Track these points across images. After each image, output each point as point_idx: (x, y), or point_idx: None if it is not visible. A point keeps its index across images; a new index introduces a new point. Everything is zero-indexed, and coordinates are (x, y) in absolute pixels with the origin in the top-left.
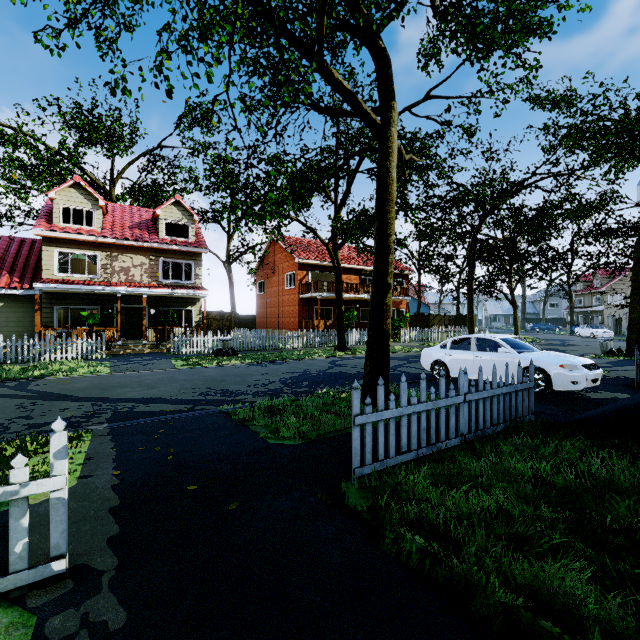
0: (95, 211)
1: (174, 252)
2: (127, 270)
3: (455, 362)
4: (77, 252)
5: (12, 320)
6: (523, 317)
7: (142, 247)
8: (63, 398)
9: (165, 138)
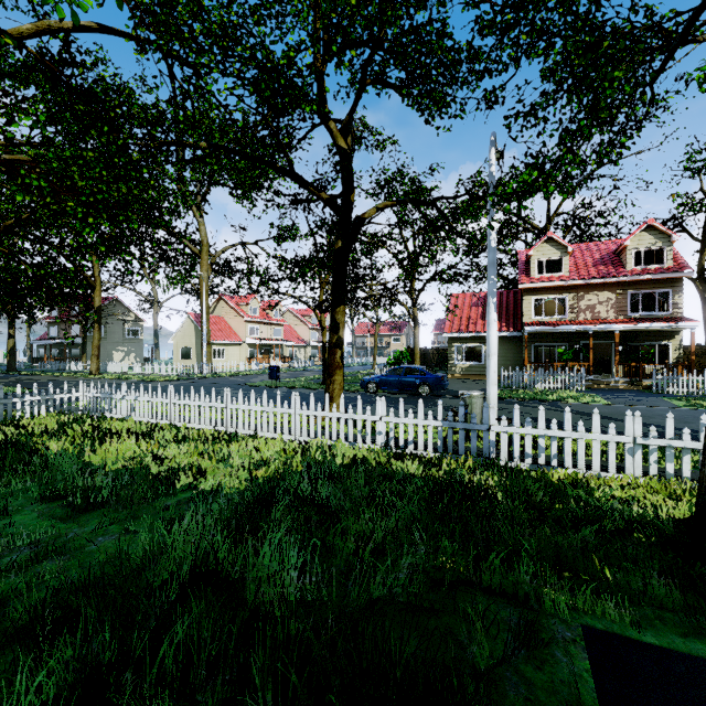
0: (563, 258)
1: (644, 282)
2: (592, 308)
3: None
4: (548, 297)
5: (501, 355)
6: None
7: (607, 283)
8: (608, 418)
9: None
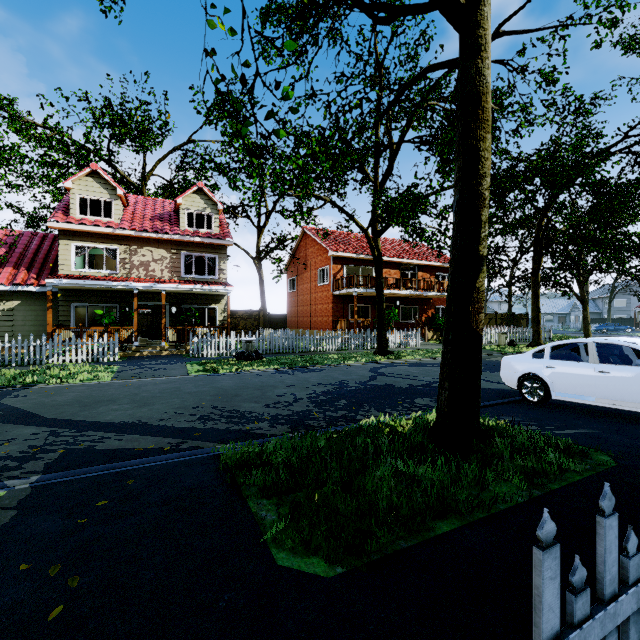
0: (113, 201)
1: (197, 245)
2: (147, 265)
3: (560, 378)
4: (94, 246)
5: (29, 319)
6: None
7: (163, 240)
8: (24, 419)
9: (195, 132)
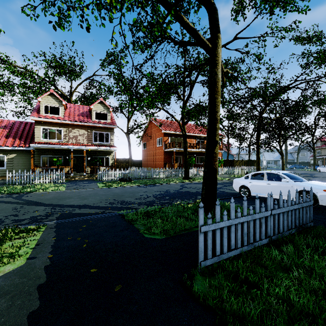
0: (60, 107)
1: (100, 127)
2: (76, 137)
3: (254, 187)
4: (51, 128)
5: (20, 162)
6: (285, 161)
7: (84, 125)
8: (37, 204)
9: (96, 71)
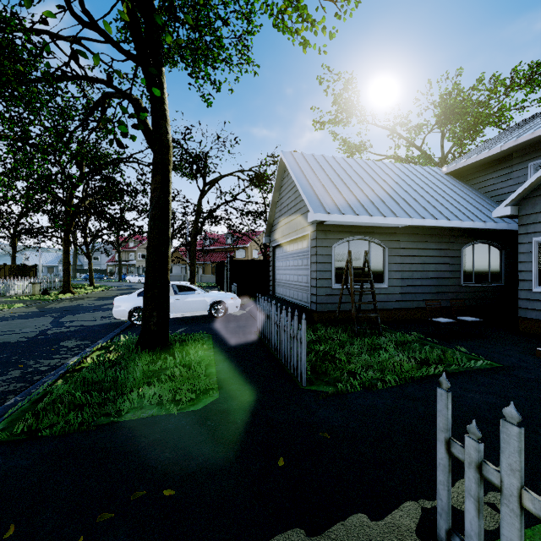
0: None
1: None
2: None
3: None
4: None
5: None
6: (75, 268)
7: None
8: None
9: None
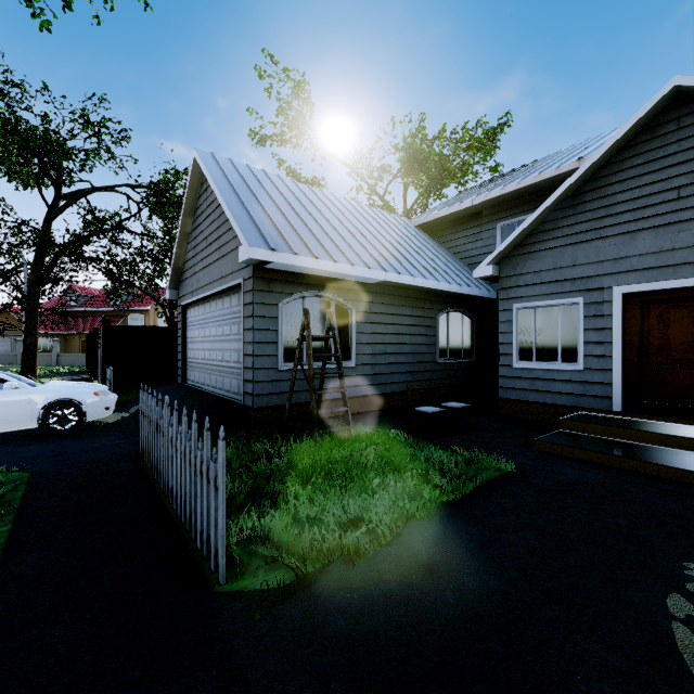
0: None
1: None
2: None
3: None
4: None
5: None
6: None
7: None
8: None
9: None
